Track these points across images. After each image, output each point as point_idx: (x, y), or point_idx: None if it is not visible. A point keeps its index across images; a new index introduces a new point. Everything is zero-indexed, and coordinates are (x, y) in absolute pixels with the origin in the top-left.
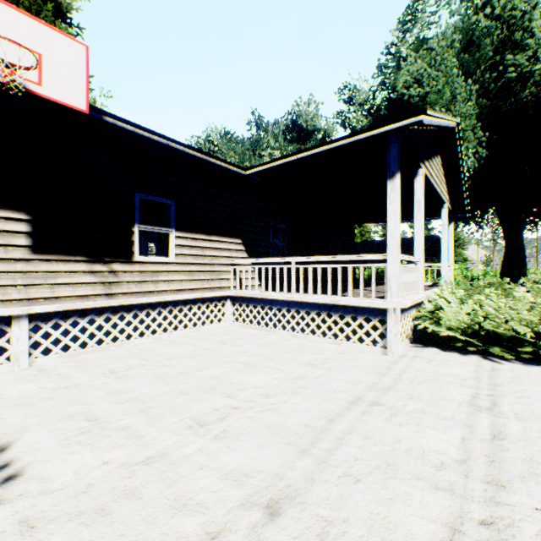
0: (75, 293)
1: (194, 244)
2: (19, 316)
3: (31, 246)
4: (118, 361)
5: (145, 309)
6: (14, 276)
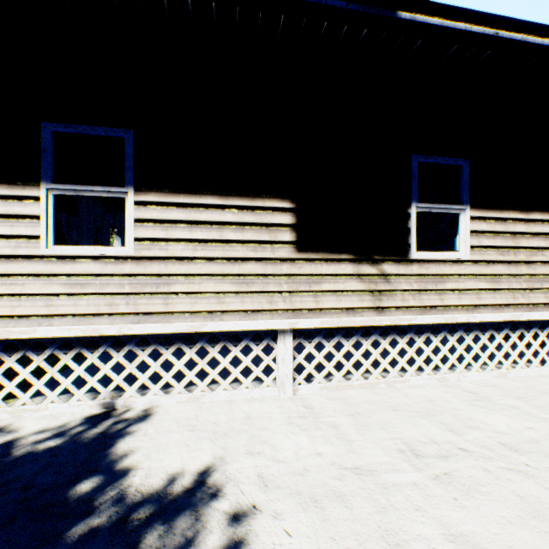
0: (339, 304)
1: (499, 229)
2: (284, 330)
3: (295, 242)
4: (406, 421)
5: (423, 333)
6: (279, 281)
